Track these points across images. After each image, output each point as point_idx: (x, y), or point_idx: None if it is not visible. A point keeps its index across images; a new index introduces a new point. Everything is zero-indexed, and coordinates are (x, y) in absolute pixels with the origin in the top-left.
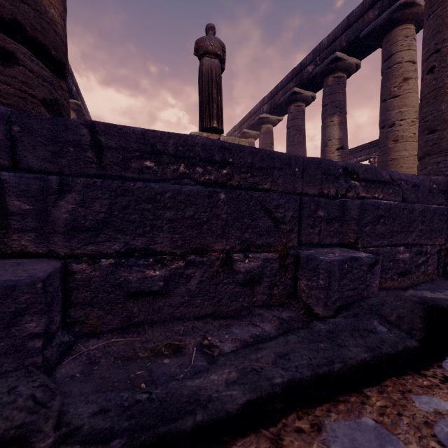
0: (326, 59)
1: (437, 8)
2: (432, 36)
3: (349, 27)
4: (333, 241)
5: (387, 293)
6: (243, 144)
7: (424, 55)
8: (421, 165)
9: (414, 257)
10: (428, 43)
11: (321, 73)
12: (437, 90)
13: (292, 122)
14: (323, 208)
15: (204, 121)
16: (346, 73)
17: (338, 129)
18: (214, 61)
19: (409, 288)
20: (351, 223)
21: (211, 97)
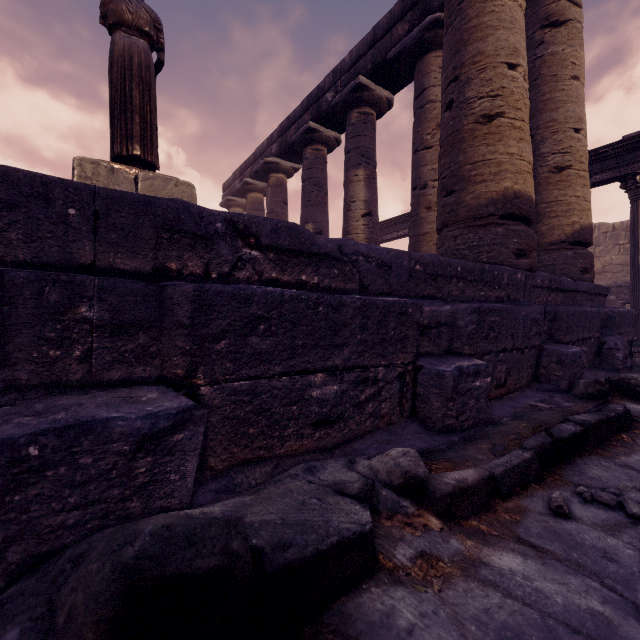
0: (348, 85)
1: (455, 17)
2: (451, 57)
3: (376, 43)
4: (140, 372)
5: (276, 468)
6: (185, 189)
7: (443, 84)
8: (439, 240)
9: (352, 389)
10: (446, 67)
11: (343, 104)
12: (454, 134)
13: (309, 173)
14: (98, 300)
15: (116, 143)
16: (375, 109)
17: (364, 188)
18: (137, 42)
19: (341, 445)
20: (180, 334)
21: (131, 103)
